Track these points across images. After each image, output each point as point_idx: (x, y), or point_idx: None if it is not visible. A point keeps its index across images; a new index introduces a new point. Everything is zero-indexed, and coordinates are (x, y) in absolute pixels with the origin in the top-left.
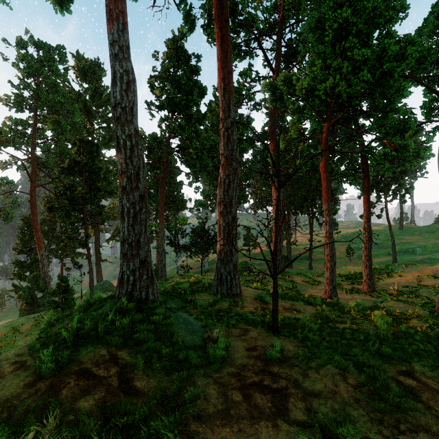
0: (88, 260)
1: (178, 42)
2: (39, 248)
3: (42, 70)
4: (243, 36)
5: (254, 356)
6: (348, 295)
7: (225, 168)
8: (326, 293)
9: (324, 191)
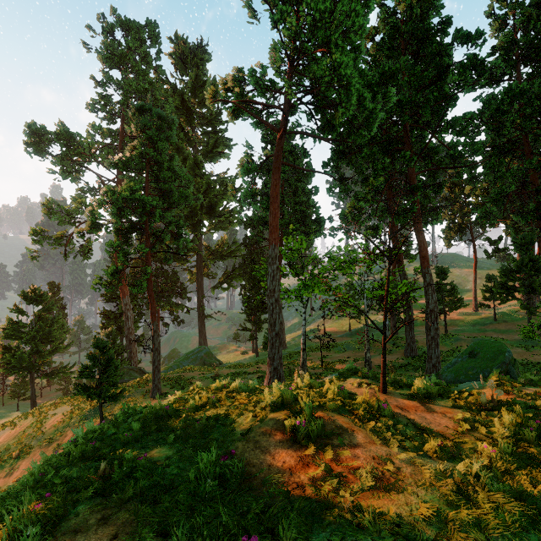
0: (151, 316)
1: None
2: (123, 295)
3: (129, 56)
4: None
5: None
6: None
7: None
8: None
9: None
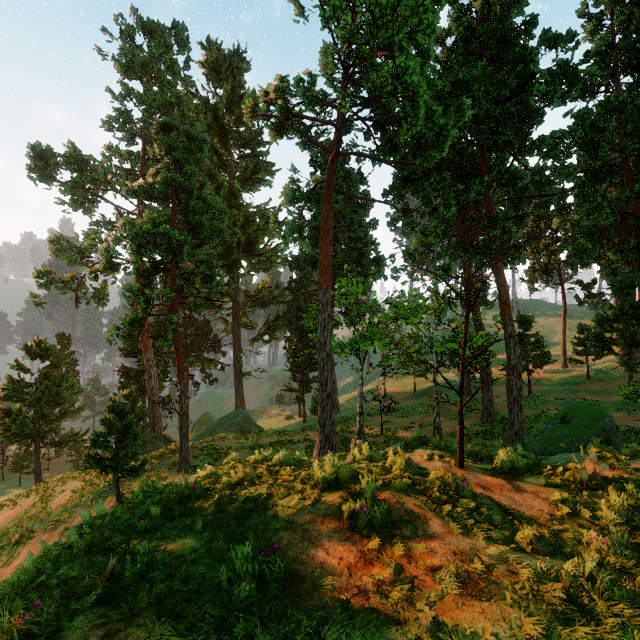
0: (178, 373)
1: None
2: (144, 349)
3: (152, 65)
4: None
5: None
6: None
7: None
8: None
9: None
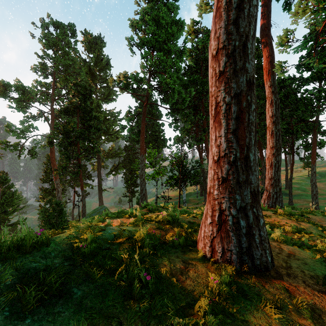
0: (81, 188)
1: None
2: (55, 178)
3: (58, 43)
4: None
5: None
6: None
7: None
8: None
9: None
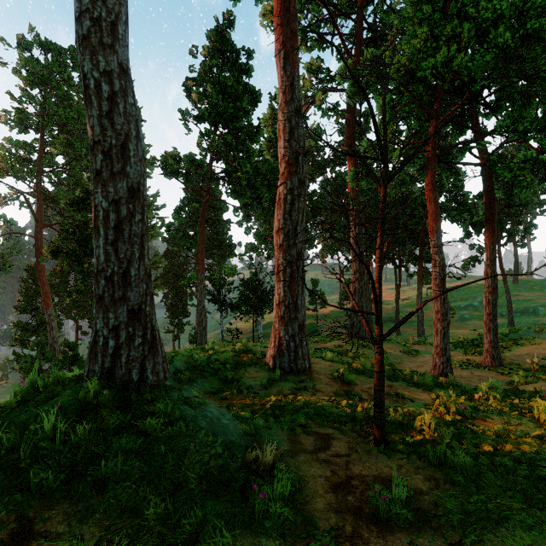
0: None
1: (222, 32)
2: (46, 306)
3: (51, 78)
4: (309, 18)
5: (352, 507)
6: (464, 370)
7: (286, 178)
8: (436, 368)
9: (432, 218)
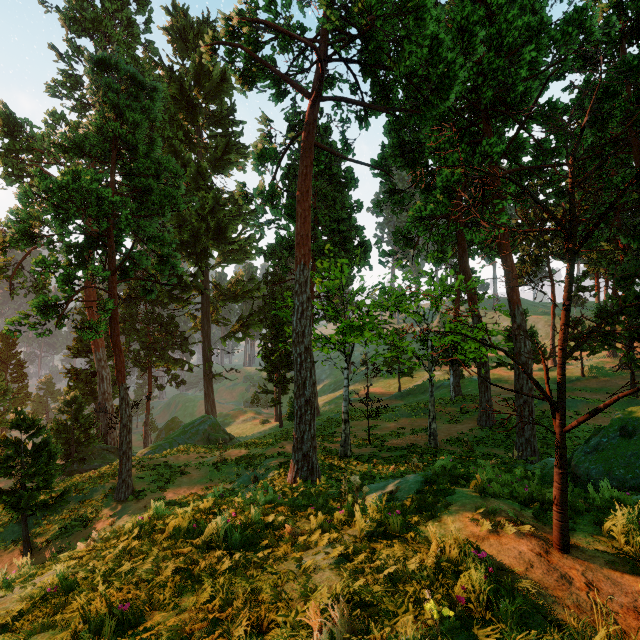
0: (116, 375)
1: None
2: (95, 347)
3: (106, 22)
4: None
5: None
6: None
7: None
8: None
9: None
